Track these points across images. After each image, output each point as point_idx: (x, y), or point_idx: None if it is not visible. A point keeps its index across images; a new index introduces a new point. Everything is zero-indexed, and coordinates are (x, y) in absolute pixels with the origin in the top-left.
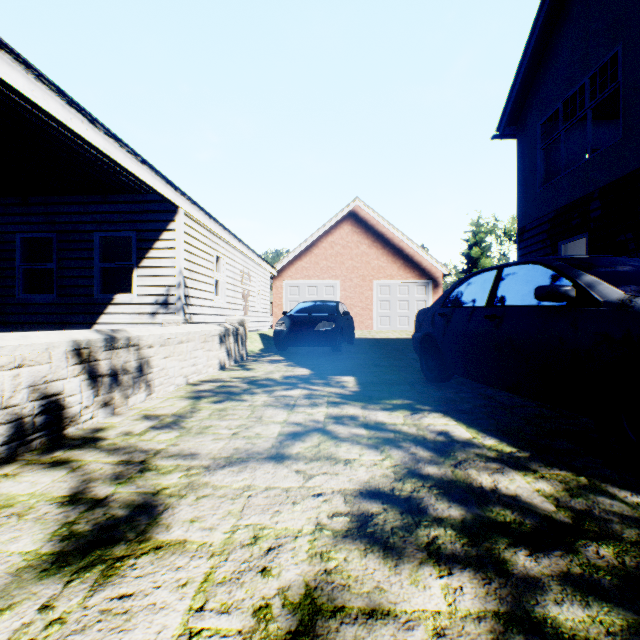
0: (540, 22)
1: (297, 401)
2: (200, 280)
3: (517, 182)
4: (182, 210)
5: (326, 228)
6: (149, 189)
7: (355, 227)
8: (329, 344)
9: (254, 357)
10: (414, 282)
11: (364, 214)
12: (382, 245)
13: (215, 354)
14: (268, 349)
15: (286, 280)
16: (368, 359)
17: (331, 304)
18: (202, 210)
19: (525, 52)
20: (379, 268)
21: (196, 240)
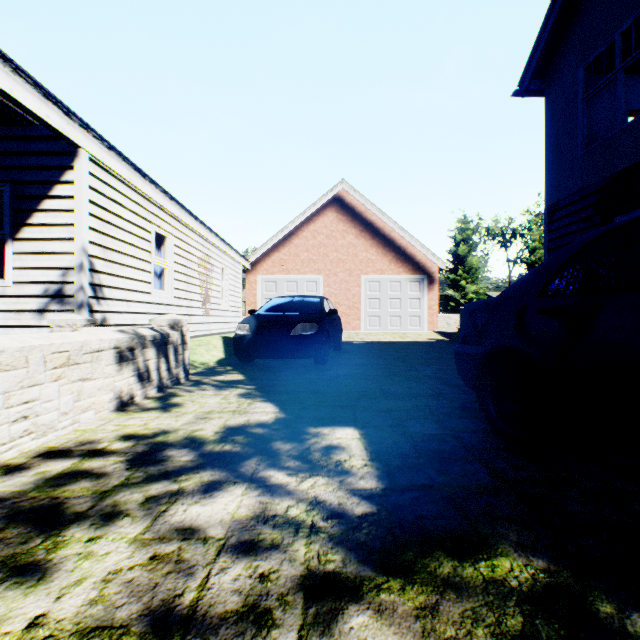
0: None
1: (210, 578)
2: (125, 263)
3: (545, 149)
4: (85, 152)
5: (307, 214)
6: (5, 99)
7: (341, 214)
8: (311, 355)
9: (200, 376)
10: (407, 277)
11: (351, 200)
12: (371, 235)
13: (103, 384)
14: (229, 360)
15: (261, 274)
16: (368, 378)
17: (313, 300)
18: (127, 162)
19: None
20: (368, 261)
21: (117, 204)
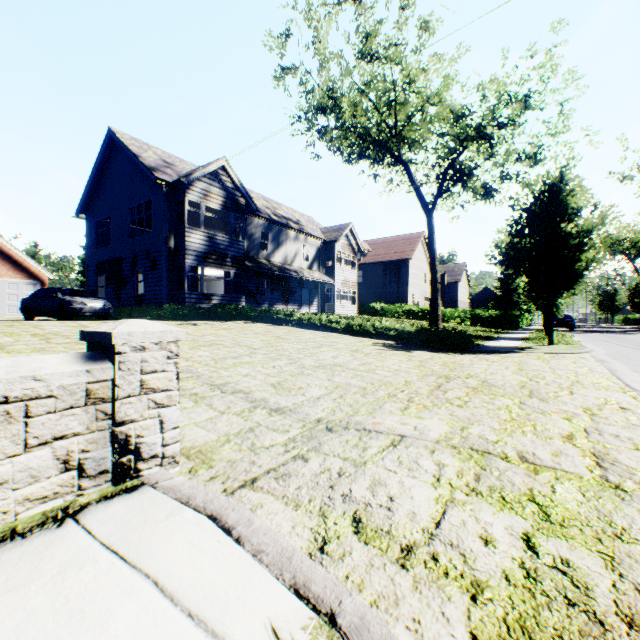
0: (91, 184)
1: None
2: None
3: (87, 242)
4: None
5: None
6: None
7: None
8: None
9: None
10: (25, 281)
11: None
12: None
13: None
14: None
15: None
16: None
17: None
18: None
19: (86, 191)
20: None
21: None
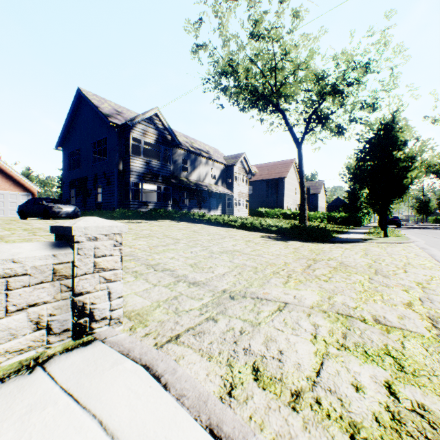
0: (65, 126)
1: None
2: None
3: (63, 166)
4: None
5: None
6: None
7: None
8: None
9: None
10: (21, 193)
11: None
12: None
13: None
14: None
15: None
16: None
17: None
18: None
19: (62, 131)
20: None
21: None
